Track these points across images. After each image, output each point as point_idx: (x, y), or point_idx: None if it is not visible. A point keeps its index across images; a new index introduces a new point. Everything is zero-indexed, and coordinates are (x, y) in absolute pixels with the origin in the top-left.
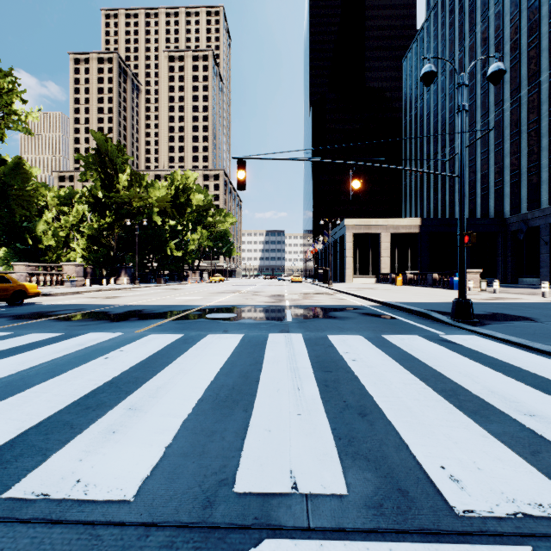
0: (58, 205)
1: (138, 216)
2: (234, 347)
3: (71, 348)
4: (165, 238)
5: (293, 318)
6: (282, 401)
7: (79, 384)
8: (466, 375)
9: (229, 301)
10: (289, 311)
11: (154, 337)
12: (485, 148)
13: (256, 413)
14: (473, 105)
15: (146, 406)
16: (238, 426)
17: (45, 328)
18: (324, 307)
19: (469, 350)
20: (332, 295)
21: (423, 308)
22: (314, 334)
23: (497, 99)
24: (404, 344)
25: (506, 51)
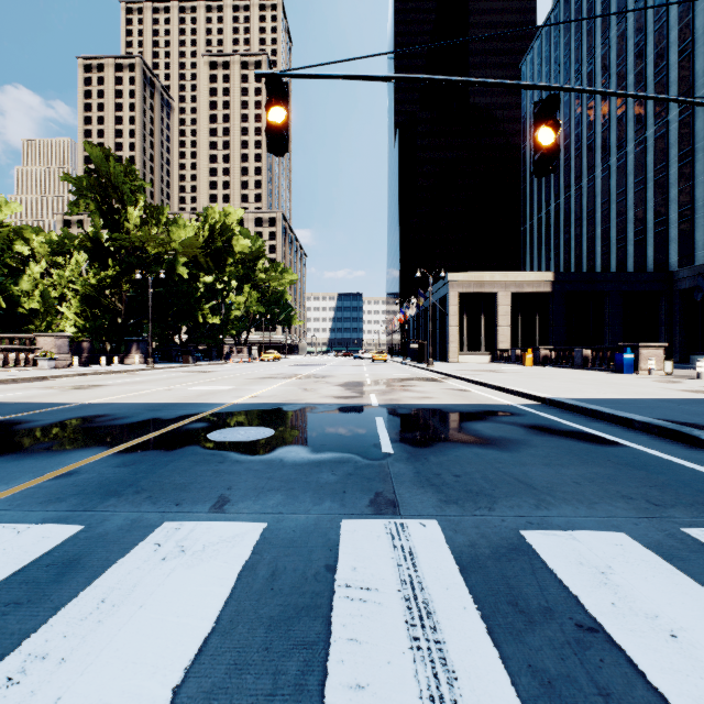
0: (49, 254)
1: (154, 267)
2: (191, 652)
3: None
4: (198, 299)
5: (393, 442)
6: None
7: None
8: None
9: (273, 395)
10: (381, 420)
11: None
12: (640, 176)
13: None
14: (622, 118)
15: None
16: None
17: None
18: (443, 410)
19: None
20: (442, 383)
21: (649, 416)
22: (475, 522)
23: (658, 107)
24: None
25: (672, 39)
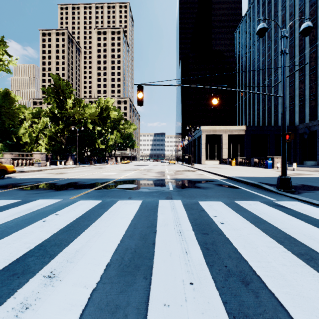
0: (31, 118)
1: (78, 124)
2: (136, 211)
3: (22, 212)
4: (95, 137)
5: (173, 188)
6: (175, 267)
7: (16, 247)
8: (310, 238)
9: (132, 176)
10: (170, 183)
11: (81, 203)
12: None
13: (154, 282)
14: (276, 59)
15: (63, 273)
16: (139, 299)
17: (11, 195)
18: (191, 180)
19: (300, 214)
20: (195, 172)
21: (255, 181)
22: (189, 200)
23: (290, 55)
24: (253, 209)
25: (296, 27)
